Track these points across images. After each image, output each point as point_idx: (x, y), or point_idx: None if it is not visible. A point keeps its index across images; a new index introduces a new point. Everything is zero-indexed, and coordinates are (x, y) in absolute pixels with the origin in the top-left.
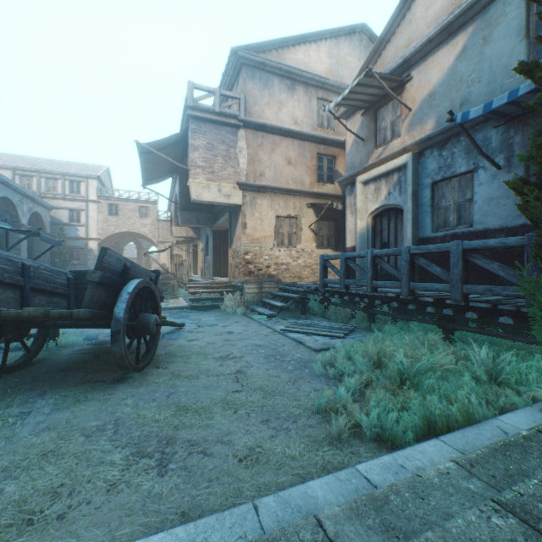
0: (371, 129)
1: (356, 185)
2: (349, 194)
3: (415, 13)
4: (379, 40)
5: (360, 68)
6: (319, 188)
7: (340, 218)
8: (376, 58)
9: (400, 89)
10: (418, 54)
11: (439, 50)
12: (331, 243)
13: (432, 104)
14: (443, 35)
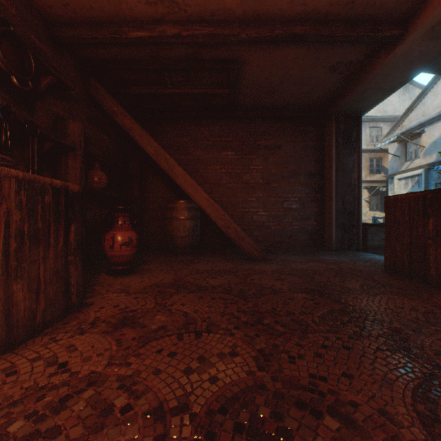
0: (402, 152)
1: (394, 180)
2: (389, 183)
3: (426, 101)
4: (407, 109)
5: (399, 102)
6: (370, 177)
7: (385, 193)
8: (405, 117)
9: (418, 135)
10: (427, 122)
11: (438, 122)
12: (378, 207)
13: (435, 147)
14: (439, 117)
